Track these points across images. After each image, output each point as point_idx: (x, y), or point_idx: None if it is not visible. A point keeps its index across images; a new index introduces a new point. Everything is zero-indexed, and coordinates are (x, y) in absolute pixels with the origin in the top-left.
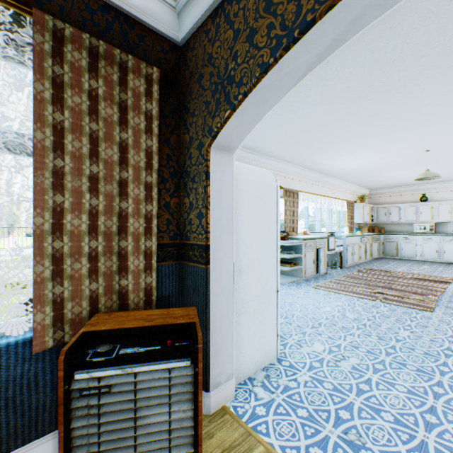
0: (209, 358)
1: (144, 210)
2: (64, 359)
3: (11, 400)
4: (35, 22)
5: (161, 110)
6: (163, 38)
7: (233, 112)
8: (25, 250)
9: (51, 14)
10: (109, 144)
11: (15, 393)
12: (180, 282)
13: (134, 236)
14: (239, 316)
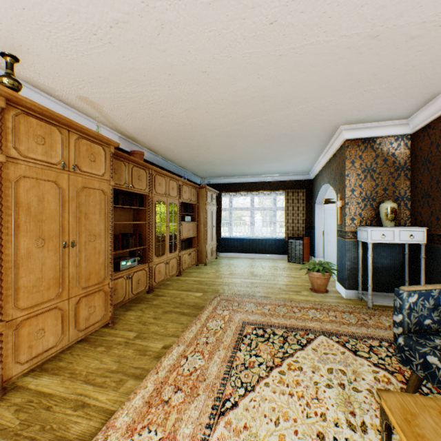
0: (314, 250)
1: (302, 219)
2: (287, 238)
3: (282, 247)
4: (285, 192)
5: (307, 196)
6: (307, 180)
7: (316, 199)
8: (280, 234)
9: (286, 187)
10: (295, 207)
11: (282, 246)
12: (312, 235)
13: (300, 224)
14: (327, 245)
